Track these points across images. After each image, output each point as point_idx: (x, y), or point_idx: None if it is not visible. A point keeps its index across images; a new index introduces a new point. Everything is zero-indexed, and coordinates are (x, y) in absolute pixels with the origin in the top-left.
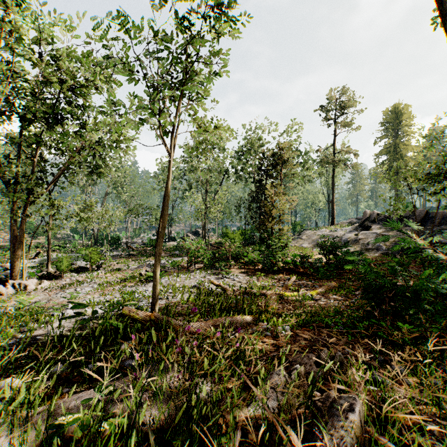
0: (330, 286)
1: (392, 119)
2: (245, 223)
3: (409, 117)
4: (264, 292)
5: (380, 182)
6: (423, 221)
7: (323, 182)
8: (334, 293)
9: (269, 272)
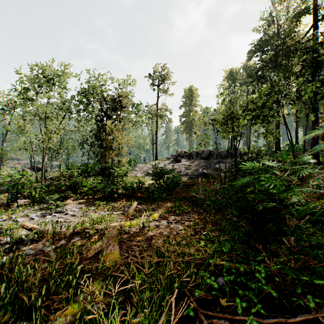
0: (166, 207)
1: (189, 95)
2: (88, 158)
3: (197, 96)
4: (101, 227)
5: (182, 133)
6: (209, 156)
7: (149, 130)
8: (172, 214)
9: (109, 200)
